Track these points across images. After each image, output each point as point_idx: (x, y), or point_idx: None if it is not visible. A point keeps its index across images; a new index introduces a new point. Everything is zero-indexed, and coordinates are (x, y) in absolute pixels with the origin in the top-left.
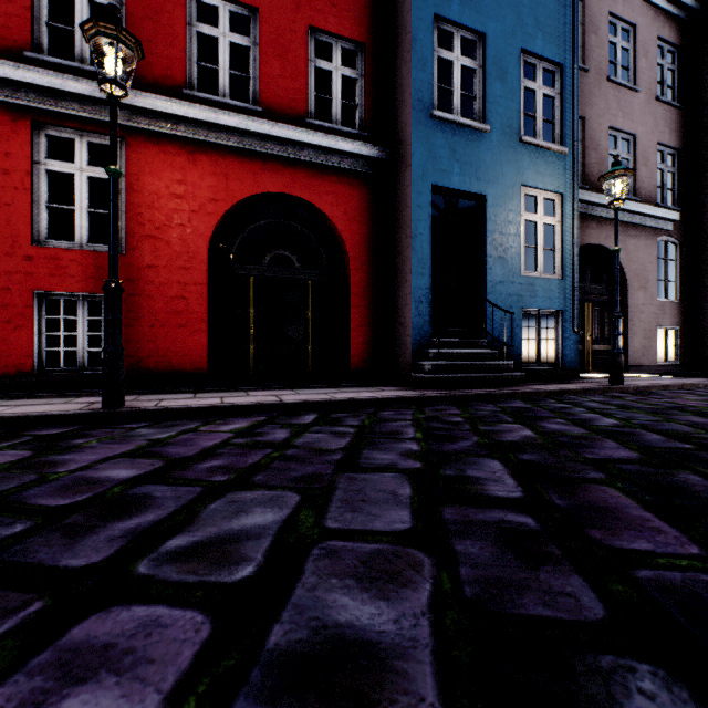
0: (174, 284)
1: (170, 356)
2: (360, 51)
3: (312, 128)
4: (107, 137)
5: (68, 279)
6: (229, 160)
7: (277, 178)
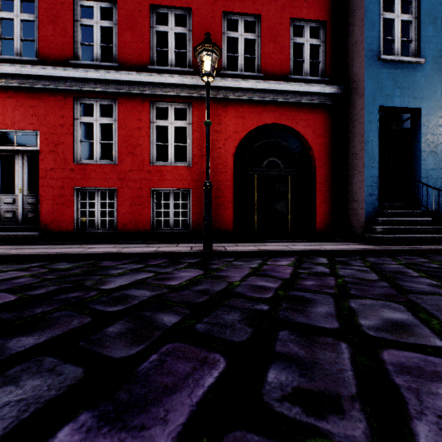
0: (215, 182)
1: (214, 222)
2: (321, 26)
3: (292, 81)
4: (183, 104)
5: (165, 181)
6: (244, 108)
7: (271, 115)
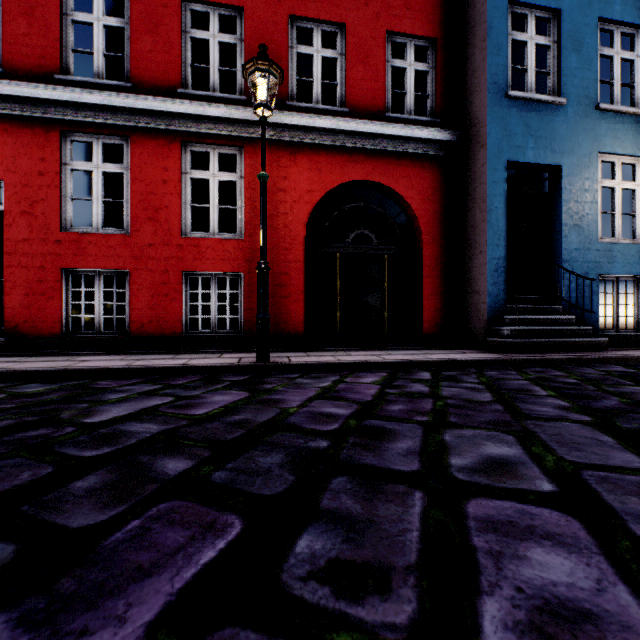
0: (279, 263)
1: (277, 322)
2: (431, 46)
3: (389, 121)
4: (231, 148)
5: (205, 261)
6: (322, 157)
7: (360, 168)
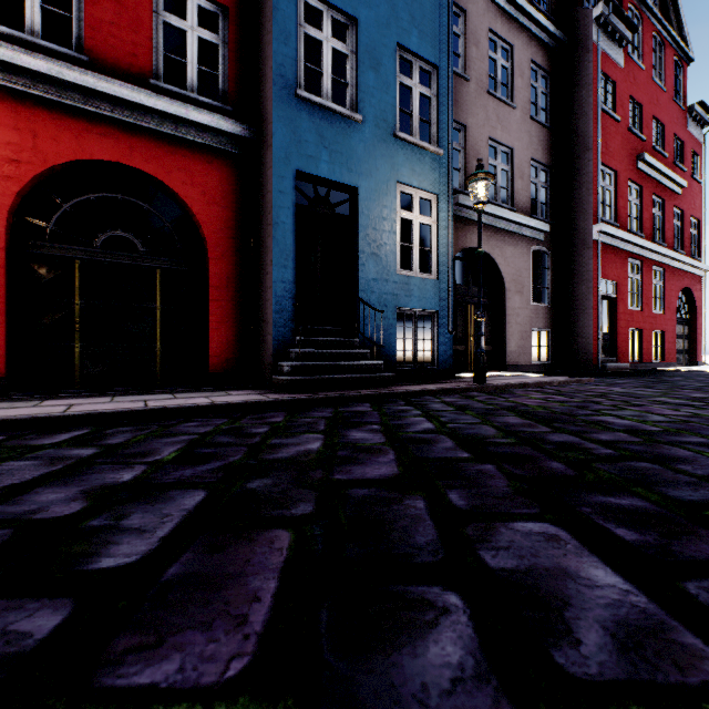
0: None
1: None
2: (222, 14)
3: (159, 92)
4: None
5: None
6: (39, 114)
7: (109, 144)
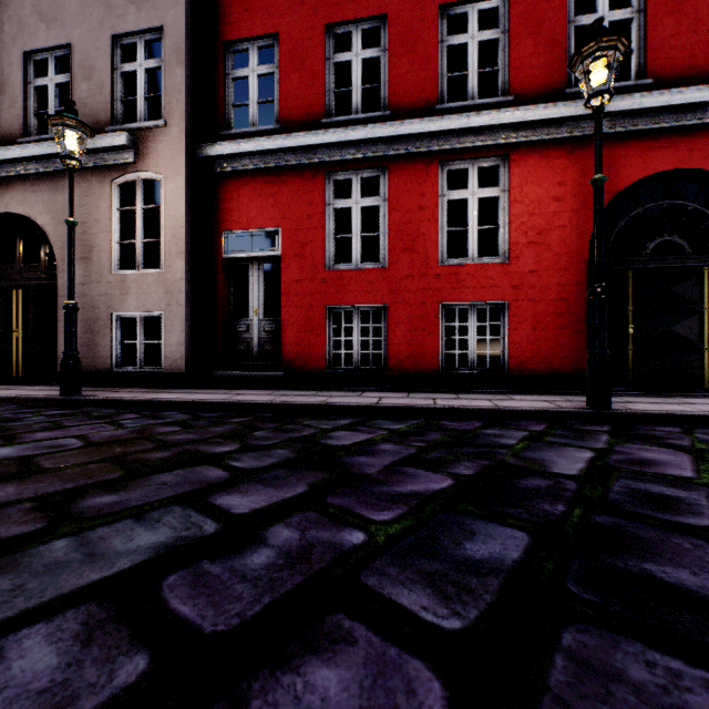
0: (553, 287)
1: (550, 358)
2: None
3: None
4: (493, 159)
5: (464, 291)
6: (611, 149)
7: (668, 154)
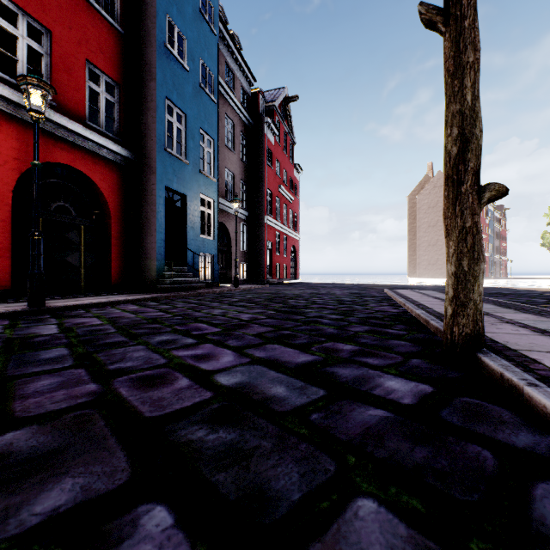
0: None
1: None
2: (116, 87)
3: (89, 127)
4: None
5: None
6: (29, 133)
7: (65, 154)
